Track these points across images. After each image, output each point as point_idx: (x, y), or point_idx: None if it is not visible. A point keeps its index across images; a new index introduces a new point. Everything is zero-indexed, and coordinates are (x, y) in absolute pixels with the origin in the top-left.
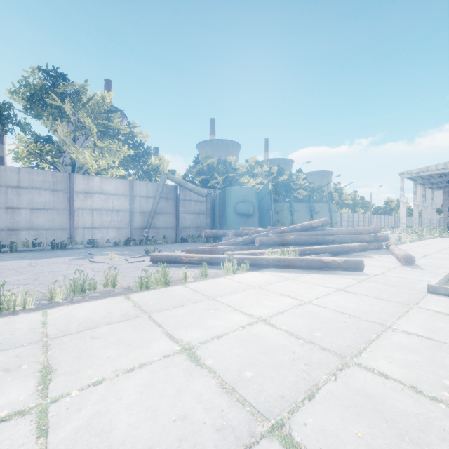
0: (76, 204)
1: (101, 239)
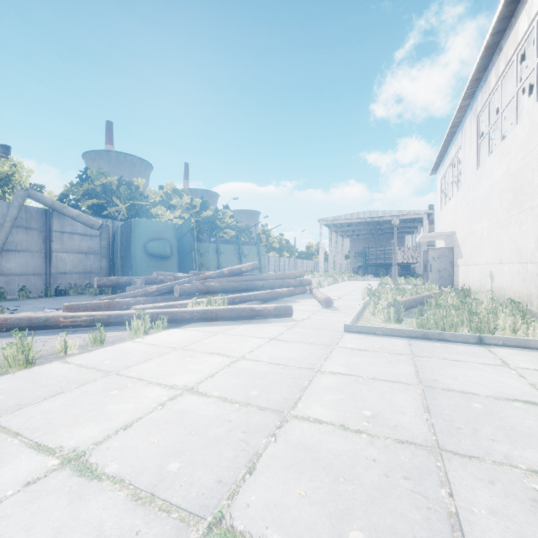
0: None
1: None
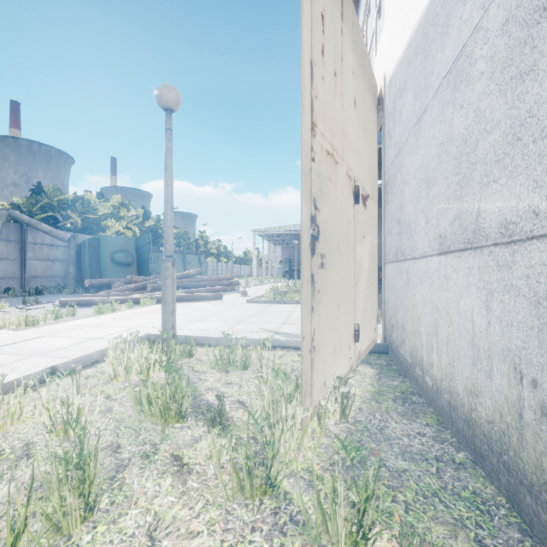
0: None
1: None
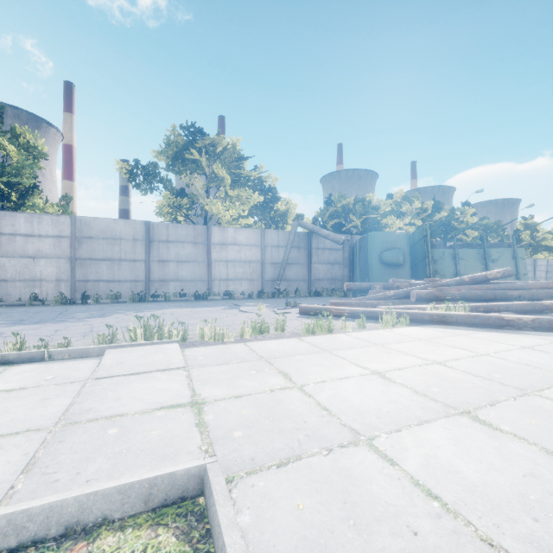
0: (213, 256)
1: (235, 291)
